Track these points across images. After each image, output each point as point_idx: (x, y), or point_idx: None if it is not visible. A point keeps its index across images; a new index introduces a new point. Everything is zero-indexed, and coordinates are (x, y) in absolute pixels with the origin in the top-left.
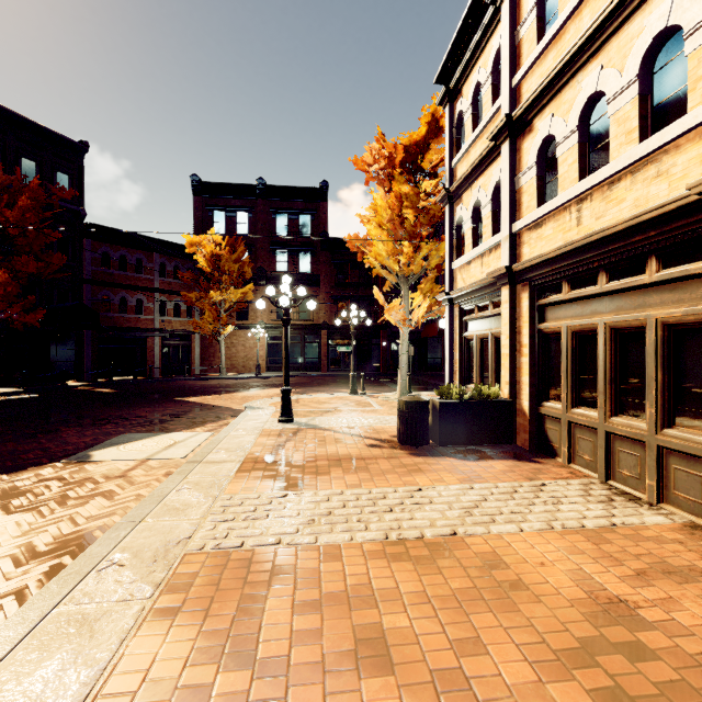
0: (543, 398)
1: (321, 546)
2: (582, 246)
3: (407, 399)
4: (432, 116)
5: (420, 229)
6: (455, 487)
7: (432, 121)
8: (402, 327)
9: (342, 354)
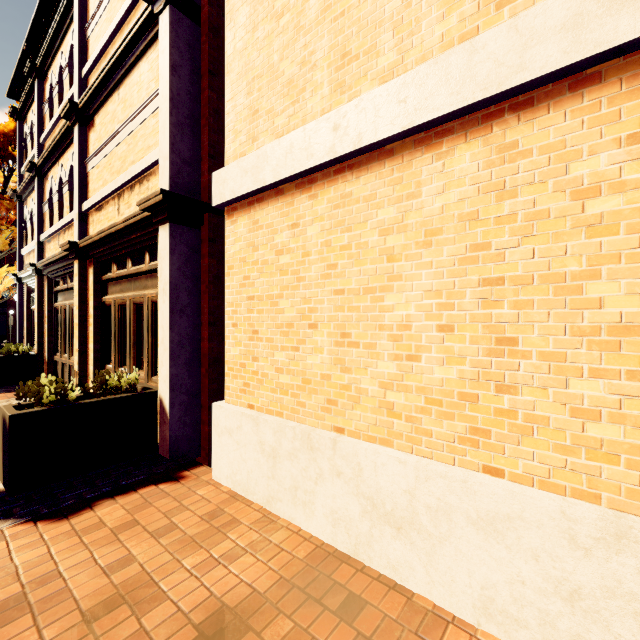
0: (58, 350)
1: None
2: (55, 261)
3: None
4: None
5: (7, 212)
6: None
7: None
8: None
9: None
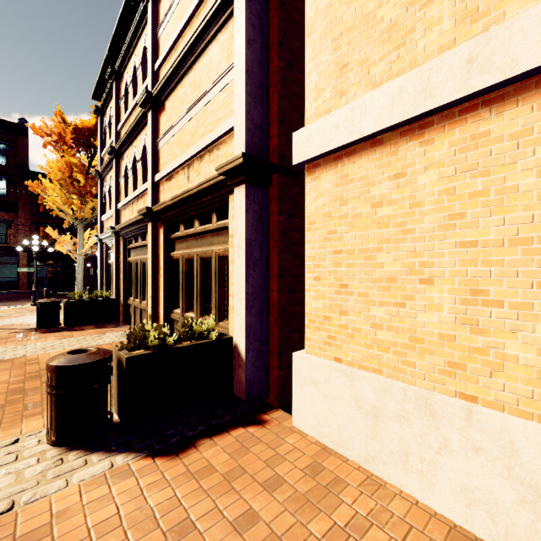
0: (130, 296)
1: None
2: (130, 224)
3: (42, 301)
4: None
5: (90, 188)
6: (50, 341)
7: None
8: (74, 255)
9: (46, 274)
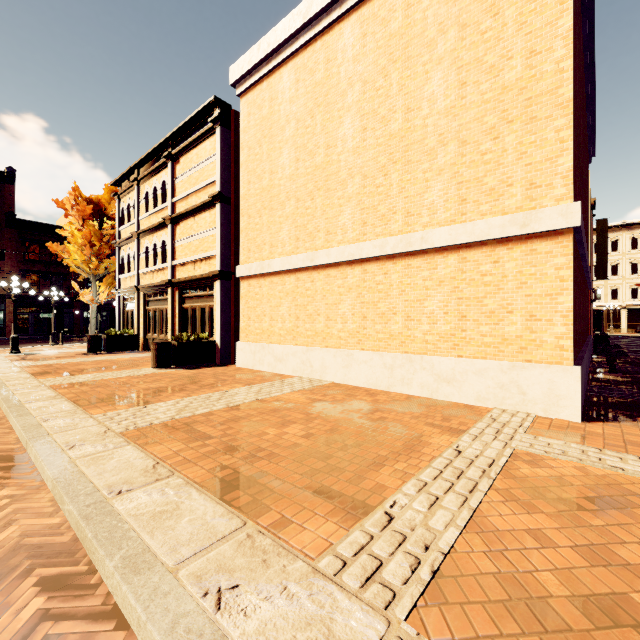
0: (149, 333)
1: (63, 363)
2: (153, 286)
3: (92, 335)
4: (112, 190)
5: (104, 250)
6: (108, 356)
7: (112, 192)
8: (91, 304)
9: (32, 321)
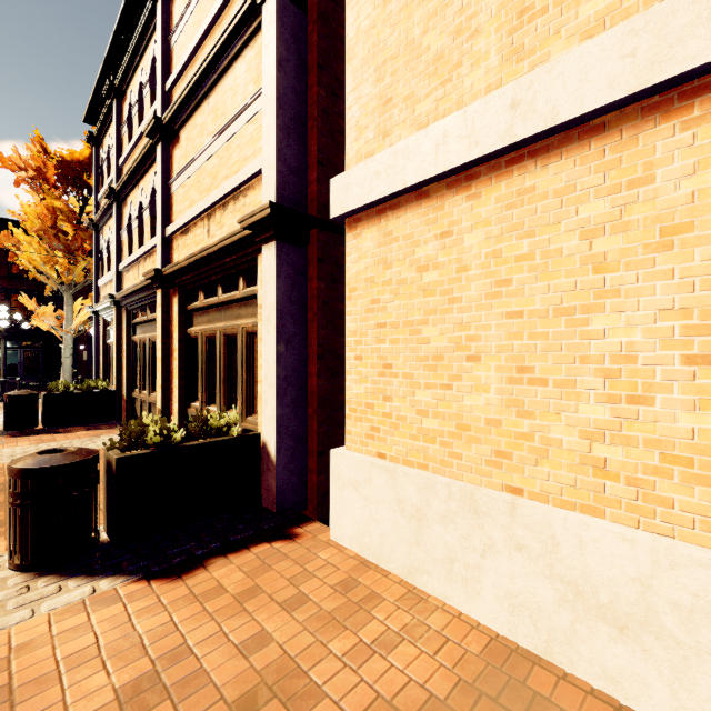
0: (136, 387)
1: None
2: (135, 291)
3: (11, 394)
4: None
5: (82, 243)
6: (22, 447)
7: None
8: (60, 332)
9: (20, 359)
